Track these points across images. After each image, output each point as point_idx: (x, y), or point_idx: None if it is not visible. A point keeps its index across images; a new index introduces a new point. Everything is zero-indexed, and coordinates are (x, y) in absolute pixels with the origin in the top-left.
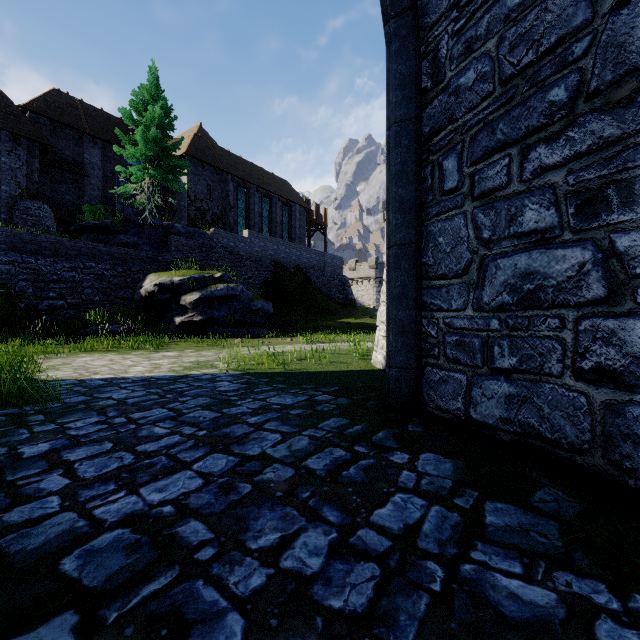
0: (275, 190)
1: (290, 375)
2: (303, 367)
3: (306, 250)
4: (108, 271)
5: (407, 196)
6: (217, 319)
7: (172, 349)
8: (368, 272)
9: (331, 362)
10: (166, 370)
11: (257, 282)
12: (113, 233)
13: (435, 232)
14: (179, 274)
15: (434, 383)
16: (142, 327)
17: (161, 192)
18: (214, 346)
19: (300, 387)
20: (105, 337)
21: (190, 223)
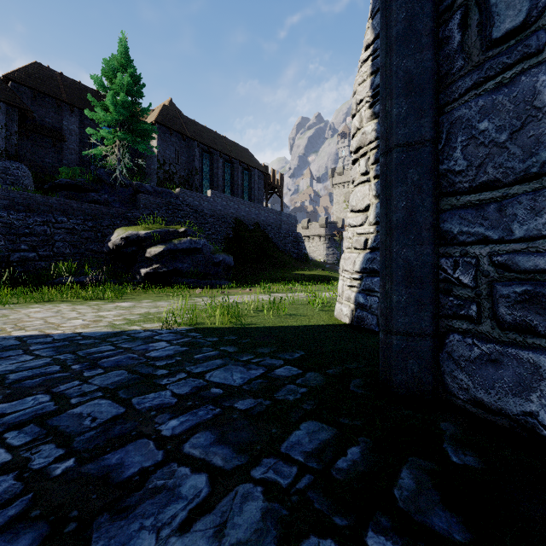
0: (236, 156)
1: (244, 332)
2: (260, 321)
3: (264, 209)
4: (79, 226)
5: (417, 69)
6: (180, 270)
7: (130, 299)
8: (319, 230)
9: (290, 314)
10: (104, 324)
11: (219, 237)
12: (85, 191)
13: (470, 115)
14: (145, 228)
15: (468, 361)
16: (110, 278)
17: (134, 157)
18: (174, 296)
19: (254, 351)
20: (73, 287)
21: (159, 184)
